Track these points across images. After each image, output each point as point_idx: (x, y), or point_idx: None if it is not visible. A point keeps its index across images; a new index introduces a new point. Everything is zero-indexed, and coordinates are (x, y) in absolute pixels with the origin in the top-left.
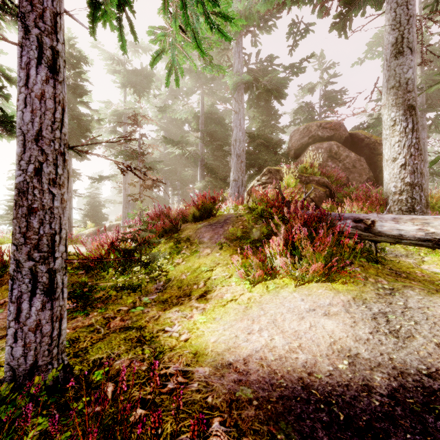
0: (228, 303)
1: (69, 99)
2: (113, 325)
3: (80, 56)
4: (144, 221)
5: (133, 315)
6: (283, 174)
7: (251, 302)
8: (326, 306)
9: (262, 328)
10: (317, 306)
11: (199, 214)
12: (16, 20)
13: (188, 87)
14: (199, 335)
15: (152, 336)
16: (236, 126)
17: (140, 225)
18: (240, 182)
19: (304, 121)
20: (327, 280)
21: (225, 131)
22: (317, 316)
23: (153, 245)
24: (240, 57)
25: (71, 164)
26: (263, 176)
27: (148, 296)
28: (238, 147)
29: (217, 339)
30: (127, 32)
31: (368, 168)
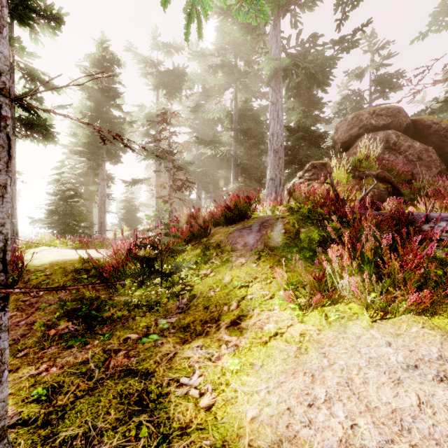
0: (271, 340)
1: (102, 102)
2: (114, 364)
3: (113, 59)
4: (166, 224)
5: (141, 350)
6: (331, 169)
7: (305, 341)
8: (436, 360)
9: (332, 397)
10: (420, 360)
11: (232, 217)
12: (49, 22)
13: (221, 84)
14: (228, 398)
15: (160, 392)
16: (274, 118)
17: (160, 229)
18: (277, 181)
19: (350, 111)
20: (423, 313)
21: (260, 128)
22: (427, 382)
23: (177, 252)
24: (278, 41)
25: (104, 168)
26: (306, 172)
27: (166, 318)
28: (275, 142)
29: (258, 414)
30: (159, 33)
31: (439, 160)
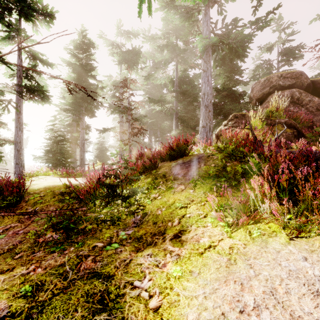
0: (206, 251)
1: (82, 74)
2: (84, 267)
3: (89, 43)
4: (125, 160)
5: (104, 256)
6: (249, 119)
7: (234, 254)
8: None
9: (260, 305)
10: None
11: (174, 154)
12: (45, 18)
13: (166, 58)
14: (172, 301)
15: (118, 293)
16: (205, 82)
17: (121, 163)
18: (208, 128)
19: (262, 76)
20: None
21: (195, 90)
22: None
23: (134, 180)
24: (208, 25)
25: (83, 120)
26: (230, 121)
27: (125, 230)
28: (206, 99)
29: (197, 318)
30: (122, 24)
31: None
